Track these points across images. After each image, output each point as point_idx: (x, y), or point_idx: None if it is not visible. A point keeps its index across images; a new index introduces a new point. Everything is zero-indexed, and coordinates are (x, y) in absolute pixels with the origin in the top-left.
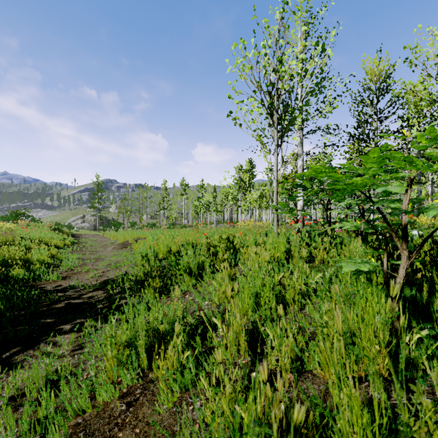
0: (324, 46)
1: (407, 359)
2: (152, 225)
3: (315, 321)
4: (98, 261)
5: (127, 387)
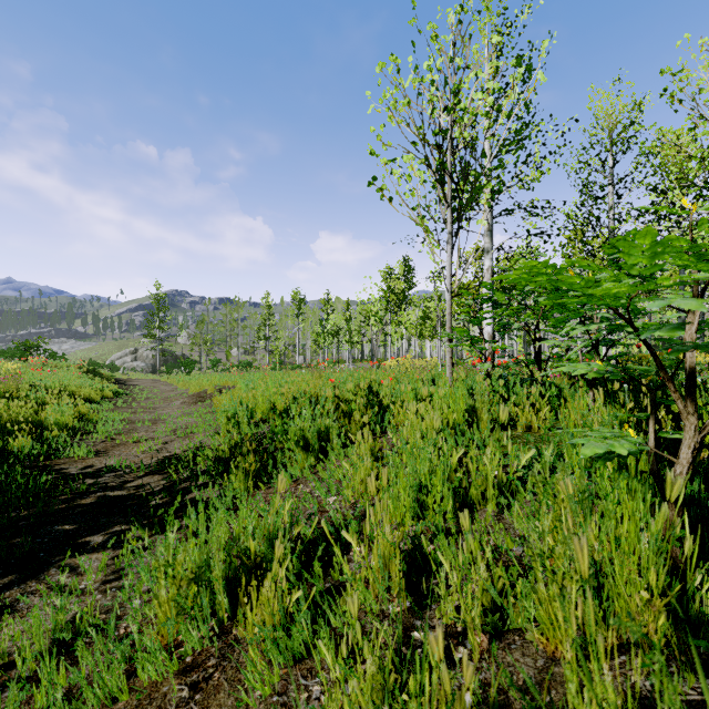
0: (530, 66)
1: (698, 615)
2: (246, 365)
3: (530, 545)
4: (156, 425)
5: (193, 652)
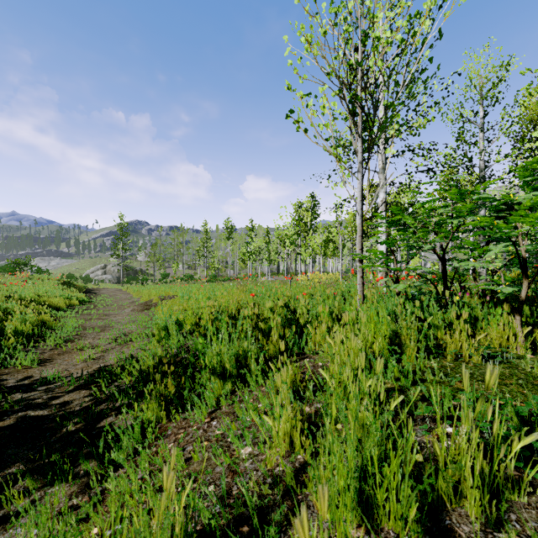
0: None
1: None
2: (189, 277)
3: None
4: (104, 332)
5: None
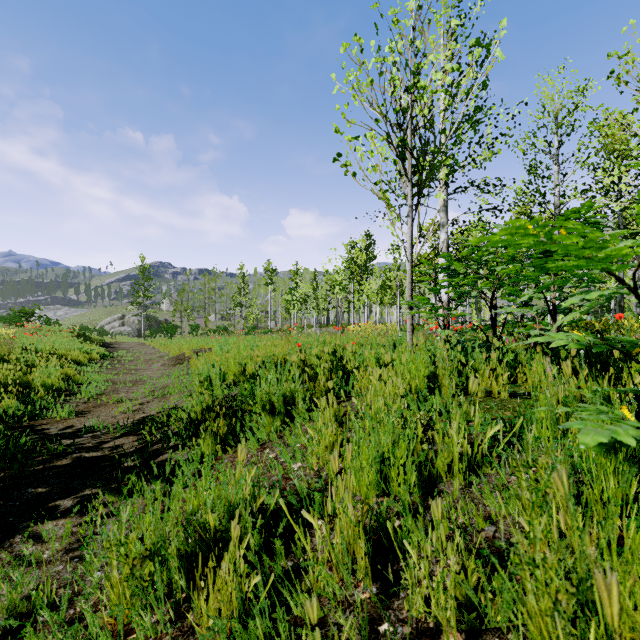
0: (488, 45)
1: None
2: (223, 329)
3: (519, 546)
4: (136, 386)
5: None
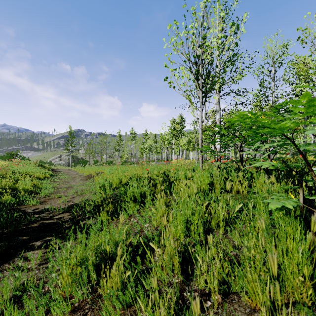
0: (238, 25)
1: None
2: (110, 162)
3: (243, 253)
4: (68, 189)
5: (79, 301)
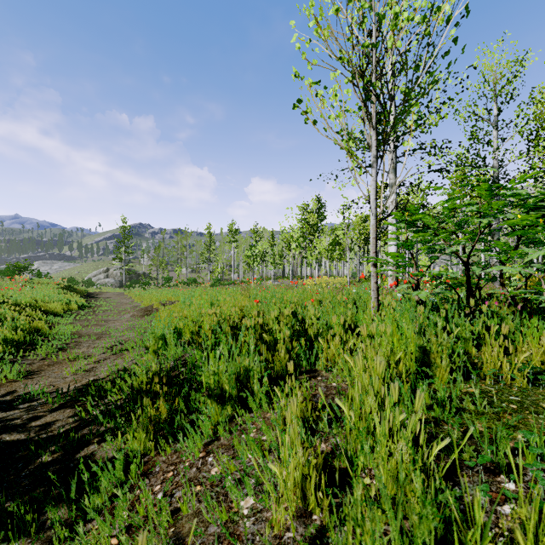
0: None
1: None
2: (192, 281)
3: None
4: (100, 339)
5: None
